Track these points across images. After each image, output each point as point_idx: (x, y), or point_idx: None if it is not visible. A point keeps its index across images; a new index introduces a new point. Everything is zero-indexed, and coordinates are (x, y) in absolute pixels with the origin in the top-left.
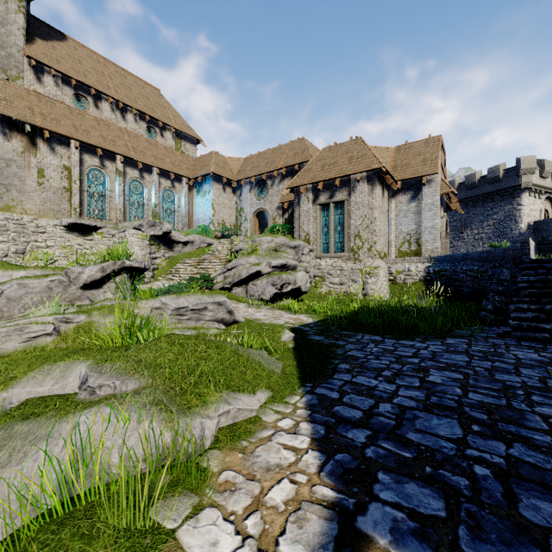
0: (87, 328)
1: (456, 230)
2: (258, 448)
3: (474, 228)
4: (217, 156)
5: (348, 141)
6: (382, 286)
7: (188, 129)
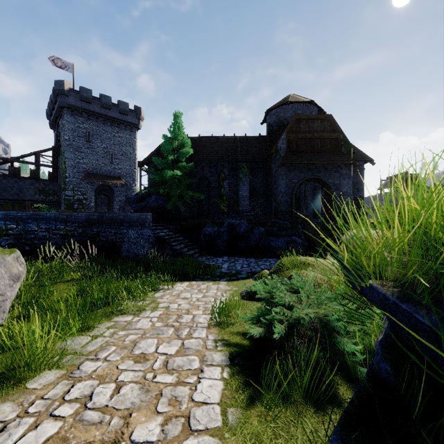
0: None
1: None
2: None
3: None
4: None
5: None
6: None
7: None
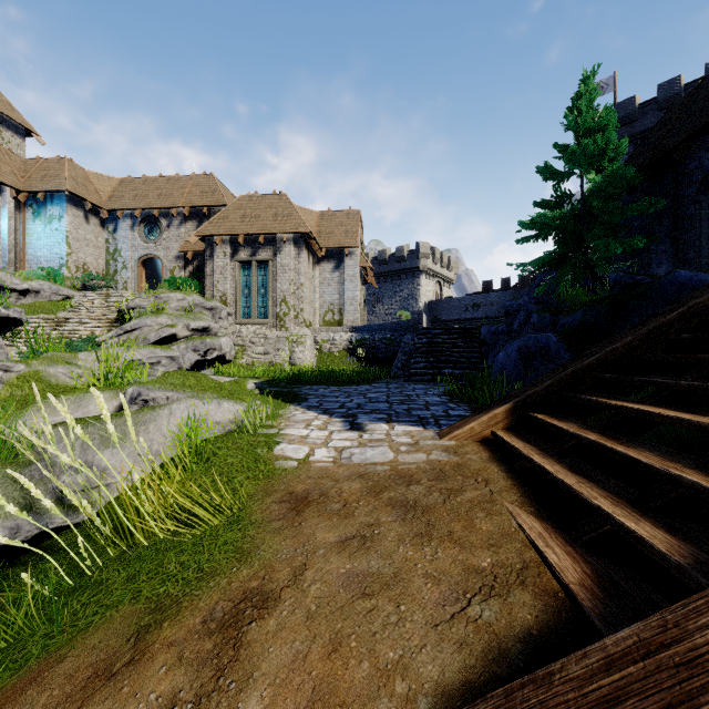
0: (36, 377)
1: (371, 304)
2: (291, 418)
3: (385, 303)
4: (73, 166)
5: (272, 195)
6: (309, 355)
7: (8, 109)
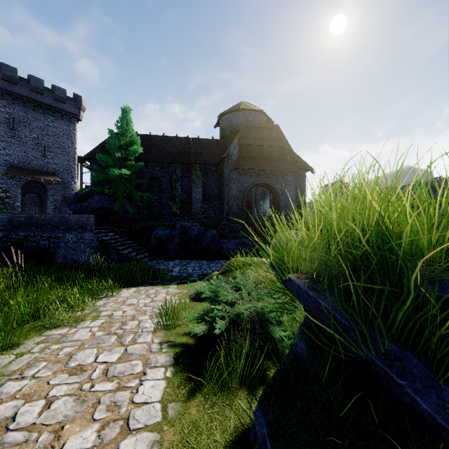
0: None
1: None
2: None
3: None
4: None
5: None
6: None
7: None
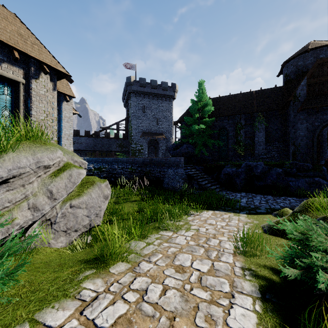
0: None
1: None
2: None
3: None
4: None
5: None
6: None
7: None
